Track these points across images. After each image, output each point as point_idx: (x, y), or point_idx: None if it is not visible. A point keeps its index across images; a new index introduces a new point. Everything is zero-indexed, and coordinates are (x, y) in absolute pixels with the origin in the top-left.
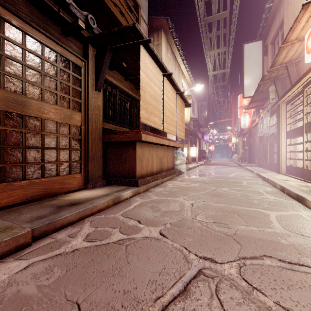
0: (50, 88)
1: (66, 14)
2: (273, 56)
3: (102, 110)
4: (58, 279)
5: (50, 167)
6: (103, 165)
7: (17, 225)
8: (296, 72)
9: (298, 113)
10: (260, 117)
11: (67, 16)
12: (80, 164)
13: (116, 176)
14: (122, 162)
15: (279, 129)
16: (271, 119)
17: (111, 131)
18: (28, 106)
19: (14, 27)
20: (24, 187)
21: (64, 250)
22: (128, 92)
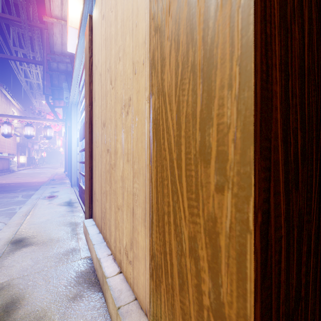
0: None
1: None
2: None
3: None
4: None
5: None
6: None
7: None
8: None
9: None
10: None
11: None
12: None
13: None
14: None
15: None
16: None
17: None
18: None
19: None
20: None
21: None
22: None
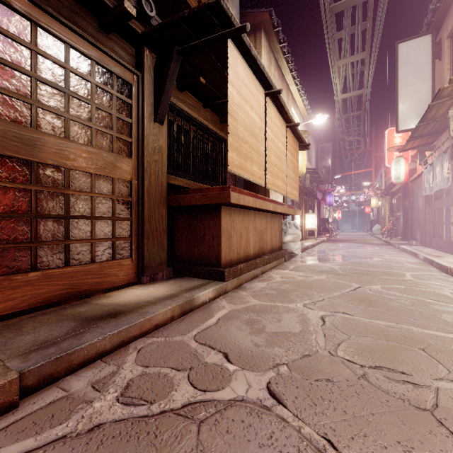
0: (80, 117)
1: None
2: (452, 58)
3: (166, 154)
4: None
5: (80, 249)
6: (169, 244)
7: None
8: None
9: None
10: (426, 163)
11: None
12: (130, 244)
13: (188, 261)
14: (199, 239)
15: None
16: None
17: (181, 189)
18: (41, 146)
19: (17, 14)
20: (33, 283)
21: (75, 427)
22: (208, 126)
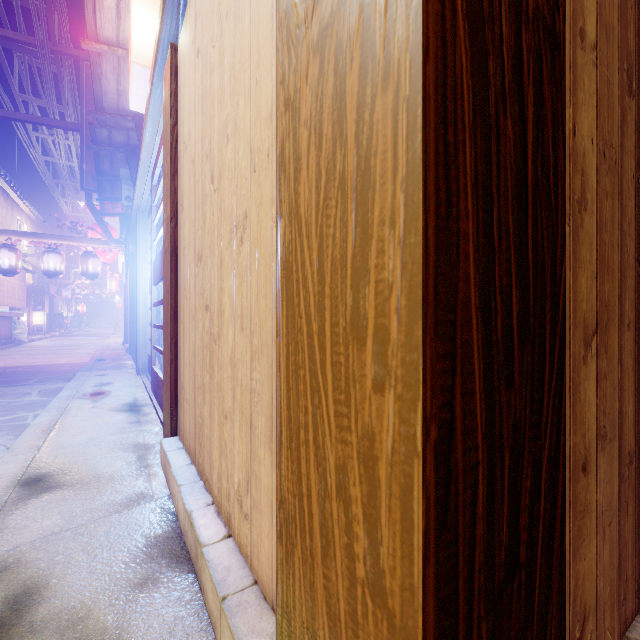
0: None
1: None
2: None
3: None
4: None
5: None
6: None
7: None
8: None
9: None
10: None
11: None
12: None
13: None
14: None
15: None
16: None
17: None
18: None
19: None
20: None
21: None
22: None
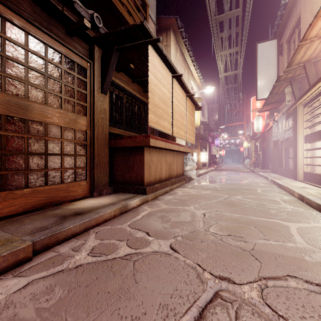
0: (54, 91)
1: (70, 13)
2: (289, 55)
3: (108, 113)
4: (58, 301)
5: (54, 174)
6: (110, 172)
7: (18, 237)
8: (314, 72)
9: (317, 116)
10: (274, 120)
11: (71, 15)
12: (85, 171)
13: (123, 183)
14: (130, 168)
15: (296, 133)
16: (286, 123)
17: (118, 136)
18: (31, 110)
19: (16, 27)
20: (26, 195)
21: (67, 266)
22: (136, 95)
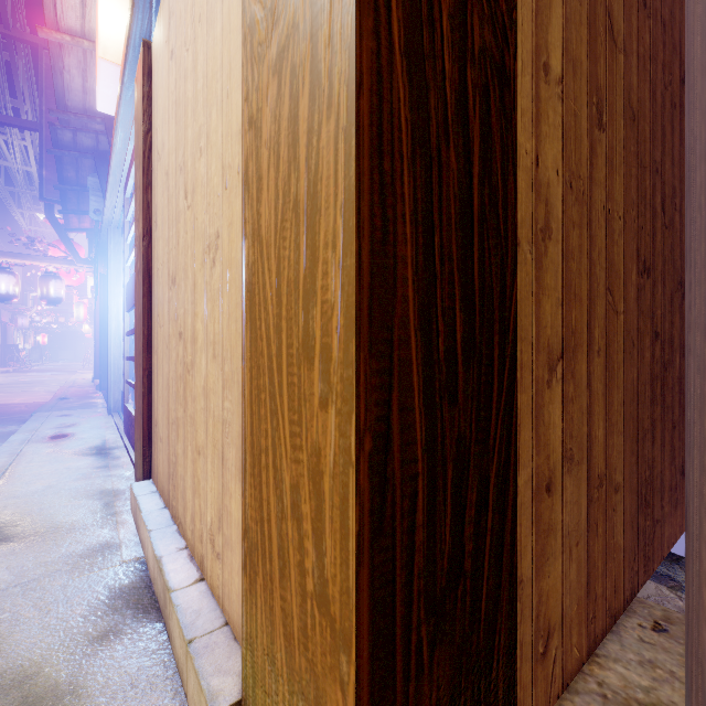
0: None
1: None
2: None
3: None
4: None
5: None
6: None
7: None
8: None
9: None
10: None
11: None
12: None
13: None
14: None
15: None
16: None
17: None
18: None
19: None
20: None
21: None
22: None
